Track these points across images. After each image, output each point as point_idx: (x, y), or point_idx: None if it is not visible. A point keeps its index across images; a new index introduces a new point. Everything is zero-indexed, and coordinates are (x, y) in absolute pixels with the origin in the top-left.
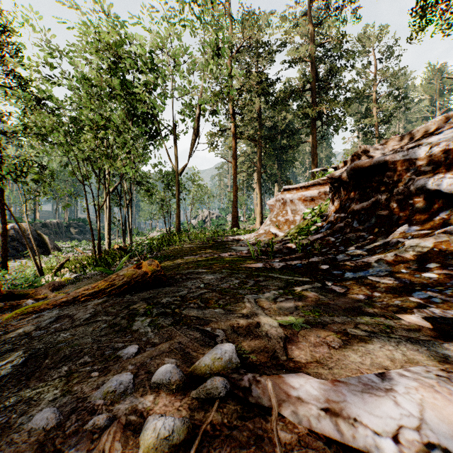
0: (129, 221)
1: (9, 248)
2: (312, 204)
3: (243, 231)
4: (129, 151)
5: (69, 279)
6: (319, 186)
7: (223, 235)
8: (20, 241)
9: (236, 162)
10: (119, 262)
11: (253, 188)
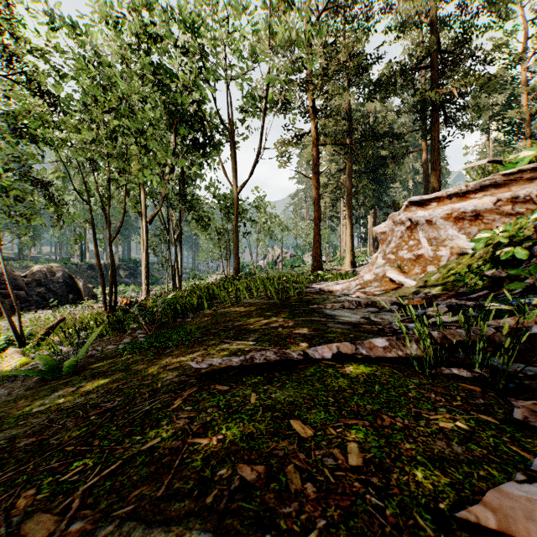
0: (178, 262)
1: (32, 296)
2: (477, 225)
3: (332, 275)
4: (173, 167)
5: (30, 363)
6: (494, 189)
7: (300, 280)
8: (47, 287)
9: (318, 178)
10: (85, 346)
11: (339, 218)
